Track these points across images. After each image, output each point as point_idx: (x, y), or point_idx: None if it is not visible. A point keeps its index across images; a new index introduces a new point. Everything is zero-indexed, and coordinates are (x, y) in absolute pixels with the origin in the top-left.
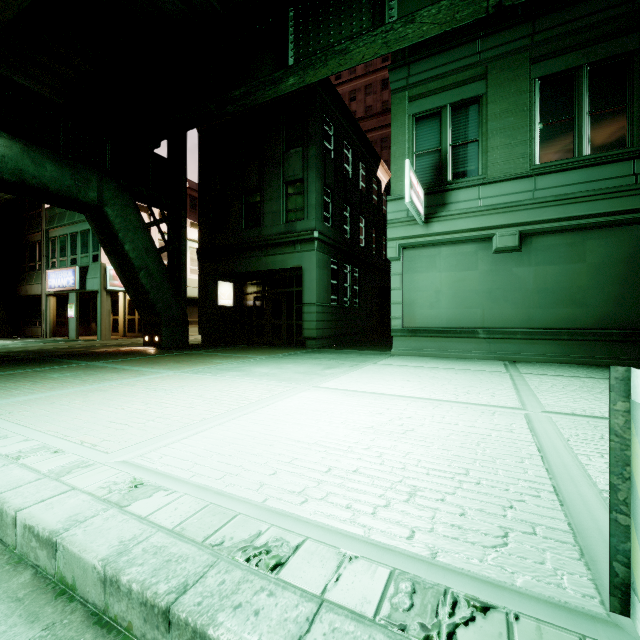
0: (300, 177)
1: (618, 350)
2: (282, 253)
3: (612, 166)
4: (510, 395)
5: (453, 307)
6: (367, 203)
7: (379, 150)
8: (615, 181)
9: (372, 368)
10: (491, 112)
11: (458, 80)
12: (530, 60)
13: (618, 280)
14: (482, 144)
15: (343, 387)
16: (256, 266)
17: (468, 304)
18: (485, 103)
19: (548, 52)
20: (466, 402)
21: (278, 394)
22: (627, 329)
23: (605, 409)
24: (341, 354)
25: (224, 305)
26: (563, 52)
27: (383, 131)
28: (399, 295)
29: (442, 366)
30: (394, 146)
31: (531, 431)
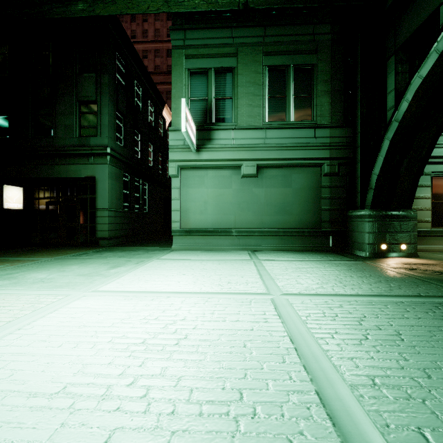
0: (93, 99)
1: (307, 241)
2: (75, 163)
3: (305, 130)
4: (258, 281)
5: (216, 214)
6: (155, 133)
7: (165, 99)
8: (306, 139)
9: (155, 264)
10: (240, 81)
11: (219, 52)
12: (263, 52)
13: (307, 199)
14: (235, 101)
15: (123, 288)
16: (47, 173)
17: (226, 212)
18: (236, 73)
19: (273, 51)
20: (229, 292)
21: (43, 307)
22: (311, 228)
23: (315, 286)
24: (130, 251)
25: (12, 208)
26: (280, 53)
27: (168, 86)
28: (178, 204)
29: (209, 258)
30: (174, 89)
31: (280, 317)
